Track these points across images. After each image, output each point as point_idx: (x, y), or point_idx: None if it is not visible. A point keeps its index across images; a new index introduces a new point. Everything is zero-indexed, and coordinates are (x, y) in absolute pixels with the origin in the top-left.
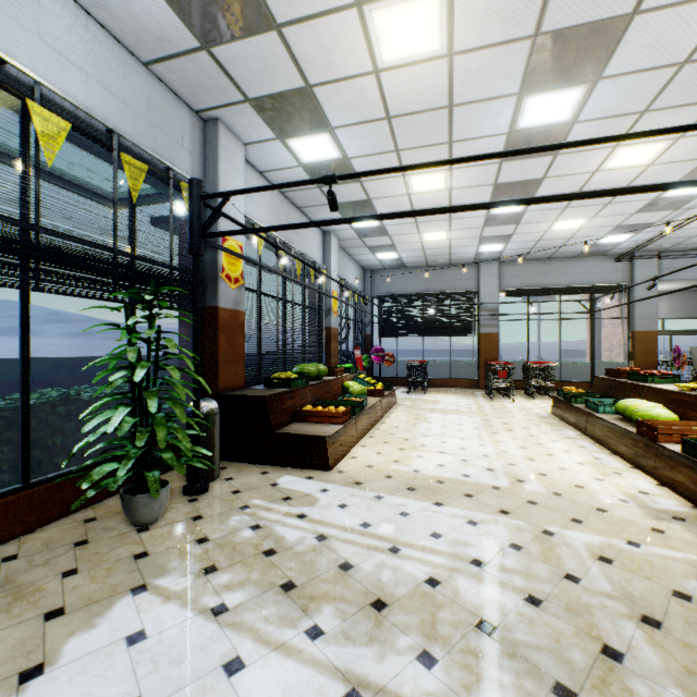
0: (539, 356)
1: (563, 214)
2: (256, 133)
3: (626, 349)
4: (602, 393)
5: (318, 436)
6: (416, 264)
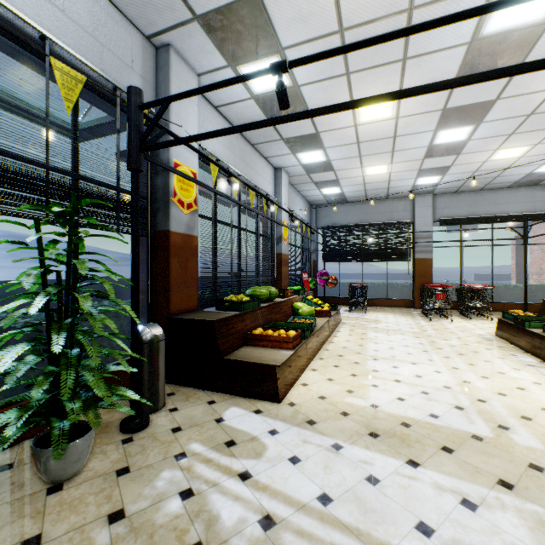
0: (462, 279)
1: (507, 141)
2: (208, 60)
3: None
4: None
5: (267, 364)
6: (356, 198)
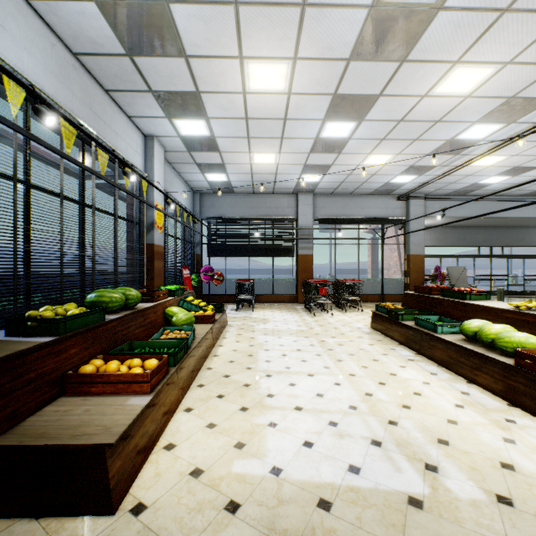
0: (331, 274)
1: (378, 146)
2: None
3: (403, 268)
4: (419, 309)
5: (88, 445)
6: (243, 189)
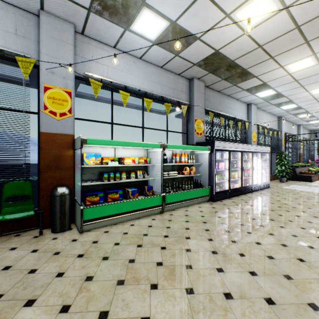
0: None
1: None
2: (289, 116)
3: None
4: None
5: (309, 175)
6: None
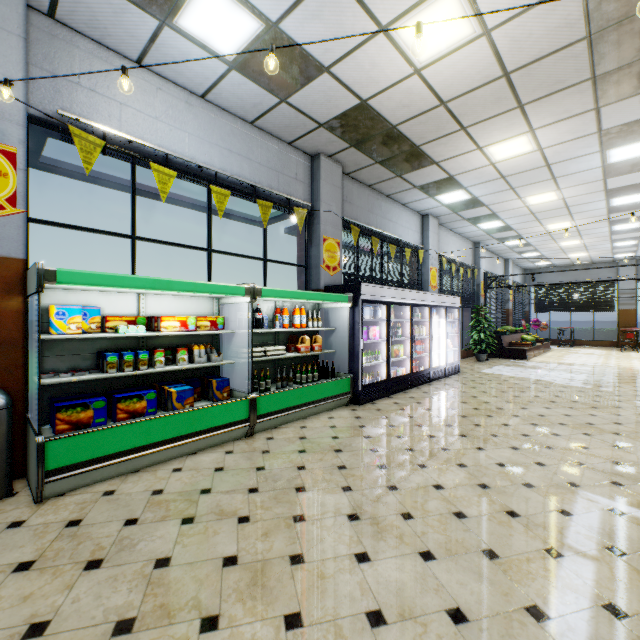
0: None
1: None
2: (491, 242)
3: None
4: None
5: (522, 349)
6: (564, 265)
